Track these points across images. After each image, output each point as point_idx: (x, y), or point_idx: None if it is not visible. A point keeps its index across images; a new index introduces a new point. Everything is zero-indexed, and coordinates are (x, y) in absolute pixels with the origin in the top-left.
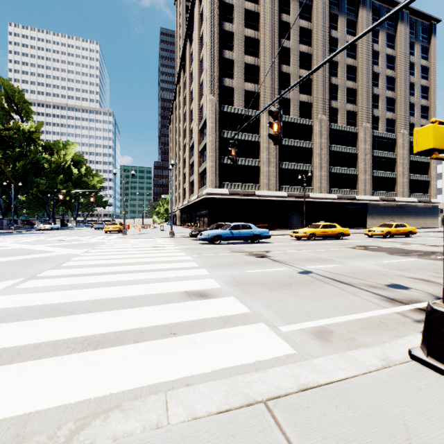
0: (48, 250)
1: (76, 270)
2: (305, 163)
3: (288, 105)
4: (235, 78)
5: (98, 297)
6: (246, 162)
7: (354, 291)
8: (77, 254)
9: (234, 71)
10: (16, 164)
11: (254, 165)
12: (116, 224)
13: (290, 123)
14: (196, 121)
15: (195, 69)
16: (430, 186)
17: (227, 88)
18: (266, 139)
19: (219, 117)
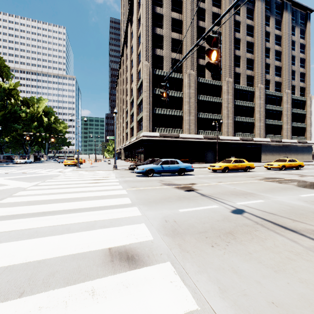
0: (3, 183)
1: (5, 209)
2: (216, 113)
3: (203, 70)
4: (164, 49)
5: None
6: (173, 112)
7: (313, 246)
8: (24, 188)
9: (164, 44)
10: None
11: (178, 115)
12: (73, 159)
13: (205, 83)
14: (135, 82)
15: (135, 43)
16: (306, 131)
17: (158, 56)
18: (187, 95)
19: (152, 78)
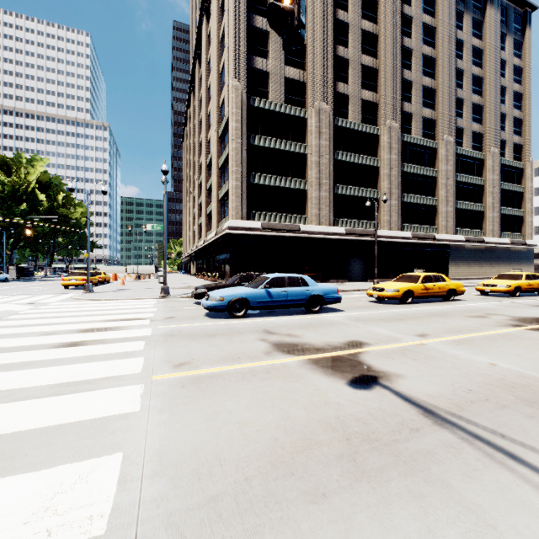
0: None
1: None
2: (369, 187)
3: (345, 104)
4: (271, 59)
5: None
6: (287, 183)
7: None
8: None
9: (270, 48)
10: None
11: (298, 187)
12: (84, 274)
13: (348, 129)
14: (215, 124)
15: (214, 51)
16: (524, 223)
17: (260, 72)
18: (315, 150)
19: (247, 115)
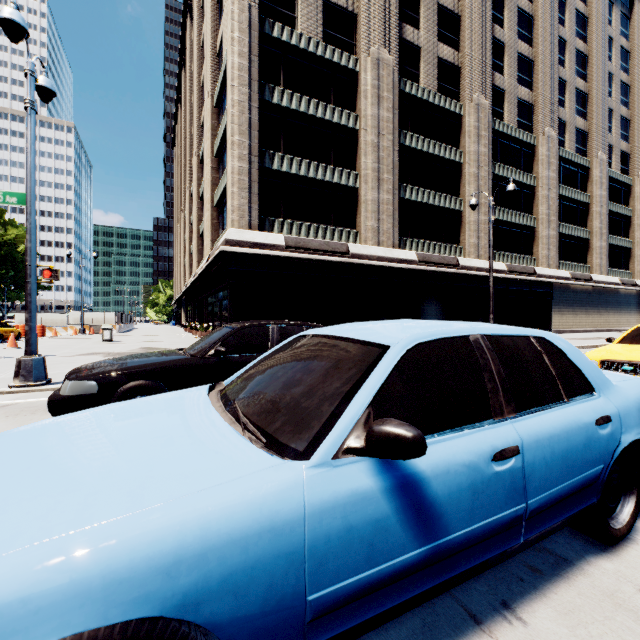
0: None
1: None
2: (448, 193)
3: (415, 61)
4: None
5: None
6: (327, 174)
7: None
8: None
9: None
10: None
11: (345, 183)
12: None
13: (419, 101)
14: (208, 85)
15: None
16: (632, 257)
17: None
18: (372, 123)
19: (260, 50)
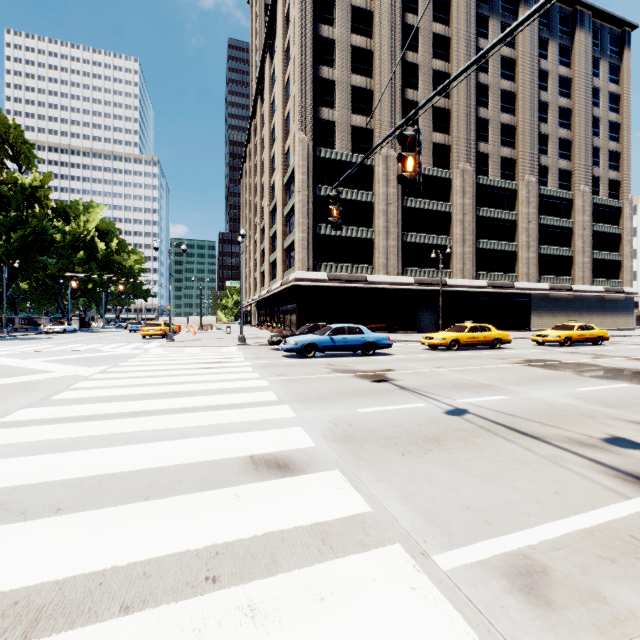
0: (42, 369)
1: (71, 408)
2: (440, 234)
3: None
4: (337, 108)
5: (87, 471)
6: (354, 233)
7: (554, 455)
8: (85, 377)
9: (336, 98)
10: (12, 235)
11: (365, 237)
12: (160, 325)
13: None
14: (280, 171)
15: (279, 95)
16: (622, 268)
17: (326, 122)
18: (382, 198)
19: (313, 166)
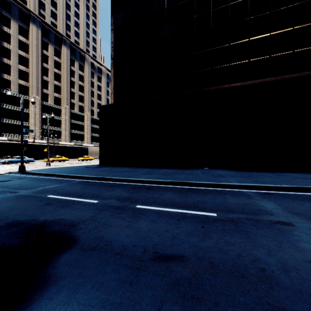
0: None
1: None
2: (57, 127)
3: (47, 97)
4: (12, 75)
5: None
6: (20, 123)
7: None
8: None
9: (11, 71)
10: None
11: (25, 125)
12: None
13: (48, 106)
14: None
15: None
16: None
17: (6, 80)
18: (33, 112)
19: None
